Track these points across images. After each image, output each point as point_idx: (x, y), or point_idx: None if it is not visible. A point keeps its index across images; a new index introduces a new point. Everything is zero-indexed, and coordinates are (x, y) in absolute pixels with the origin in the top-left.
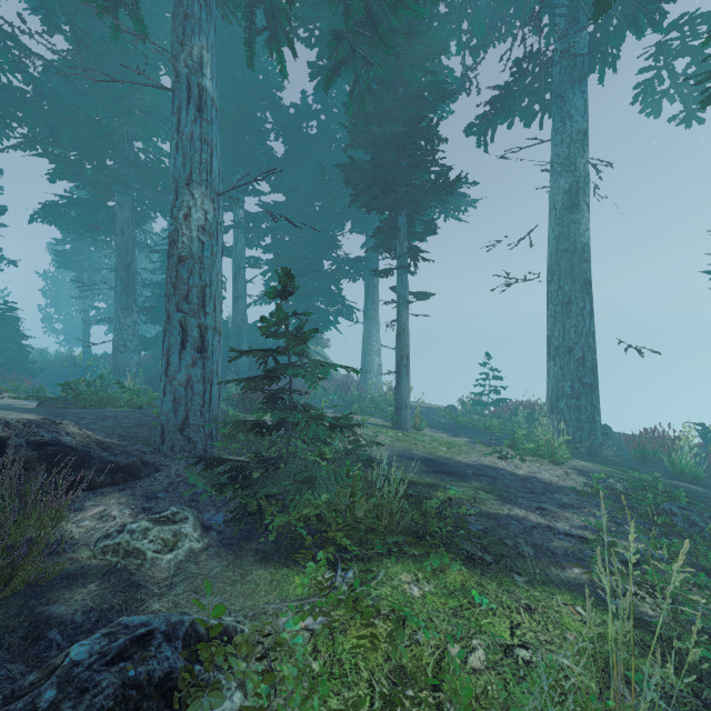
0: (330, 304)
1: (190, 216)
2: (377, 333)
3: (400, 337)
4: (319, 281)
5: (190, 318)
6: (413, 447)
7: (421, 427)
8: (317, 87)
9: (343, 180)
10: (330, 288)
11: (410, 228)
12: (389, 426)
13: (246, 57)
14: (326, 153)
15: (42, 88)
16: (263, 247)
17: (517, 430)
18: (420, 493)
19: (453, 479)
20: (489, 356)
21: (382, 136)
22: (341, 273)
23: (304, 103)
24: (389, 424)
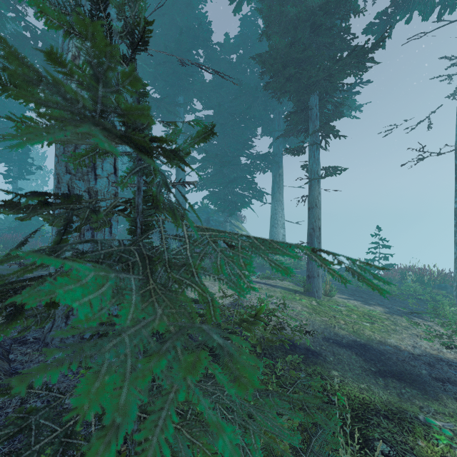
0: (246, 190)
1: (77, 55)
2: (281, 211)
3: (312, 210)
4: (237, 172)
5: (78, 180)
6: (334, 322)
7: (332, 294)
8: (235, 9)
9: (259, 63)
10: (246, 177)
11: (320, 109)
12: (300, 291)
13: (183, 6)
14: (242, 77)
15: (35, 32)
16: (197, 149)
17: (445, 306)
18: (397, 452)
19: (413, 391)
20: (379, 228)
21: (297, 15)
22: (254, 166)
23: (227, 41)
24: (299, 290)
